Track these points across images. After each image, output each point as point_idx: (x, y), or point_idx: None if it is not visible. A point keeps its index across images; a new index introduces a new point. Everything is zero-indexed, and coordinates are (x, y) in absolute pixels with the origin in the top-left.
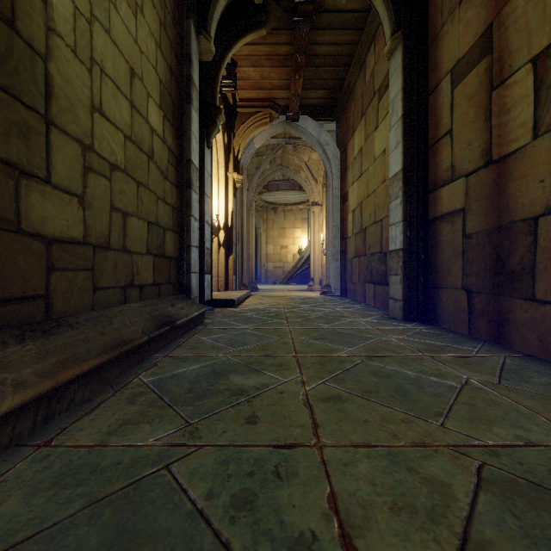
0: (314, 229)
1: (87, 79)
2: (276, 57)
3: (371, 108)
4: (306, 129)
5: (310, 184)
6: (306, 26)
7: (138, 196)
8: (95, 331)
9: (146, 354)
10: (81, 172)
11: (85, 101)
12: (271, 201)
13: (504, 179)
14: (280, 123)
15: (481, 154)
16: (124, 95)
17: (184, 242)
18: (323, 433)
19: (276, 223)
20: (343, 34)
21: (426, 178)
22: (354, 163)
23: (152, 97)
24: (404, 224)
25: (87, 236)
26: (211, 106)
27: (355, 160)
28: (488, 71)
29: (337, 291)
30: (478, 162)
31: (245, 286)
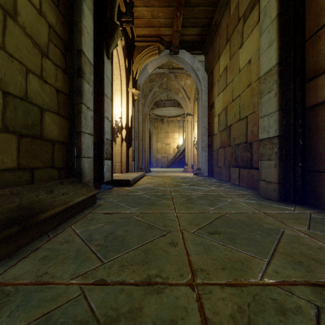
0: (188, 131)
1: None
2: None
3: (236, 32)
4: (183, 59)
5: (185, 101)
6: None
7: None
8: None
9: None
10: None
11: None
12: (159, 114)
13: None
14: (165, 55)
15: None
16: None
17: (75, 128)
18: None
19: (163, 129)
20: None
21: (304, 69)
22: (219, 79)
23: None
24: (279, 113)
25: None
26: (109, 21)
27: (220, 77)
28: None
29: (205, 172)
30: None
31: (141, 169)
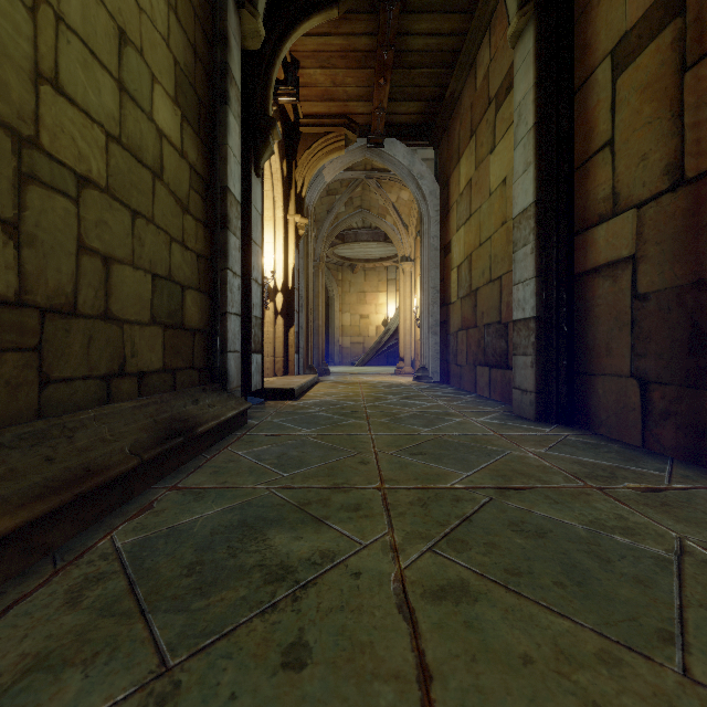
0: (404, 292)
1: (25, 24)
2: (353, 53)
3: (485, 122)
4: (393, 157)
5: (399, 233)
6: (395, 6)
7: (133, 233)
8: (35, 457)
9: (138, 486)
10: (10, 181)
11: (21, 60)
12: (347, 256)
13: (706, 207)
14: (358, 149)
15: (665, 171)
16: (106, 69)
17: (217, 307)
18: (442, 702)
19: (354, 285)
20: (445, 19)
21: (571, 214)
22: (459, 201)
23: (161, 84)
24: (537, 281)
25: (25, 292)
26: (260, 116)
27: (461, 197)
28: (677, 42)
29: (435, 375)
30: (659, 184)
31: (312, 368)
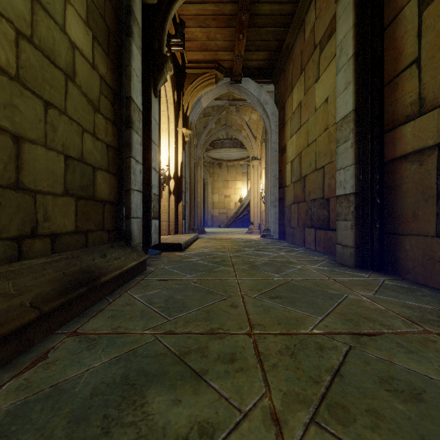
0: (254, 180)
1: None
2: (221, 16)
3: (311, 61)
4: (247, 90)
5: (250, 141)
6: None
7: (46, 120)
8: None
9: (39, 334)
10: None
11: None
12: (216, 157)
13: None
14: (224, 84)
15: None
16: None
17: (123, 185)
18: None
19: (221, 176)
20: None
21: (382, 117)
22: (292, 117)
23: (74, 6)
24: (356, 167)
25: None
26: (157, 53)
27: (293, 114)
28: None
29: (275, 234)
30: None
31: (194, 229)
